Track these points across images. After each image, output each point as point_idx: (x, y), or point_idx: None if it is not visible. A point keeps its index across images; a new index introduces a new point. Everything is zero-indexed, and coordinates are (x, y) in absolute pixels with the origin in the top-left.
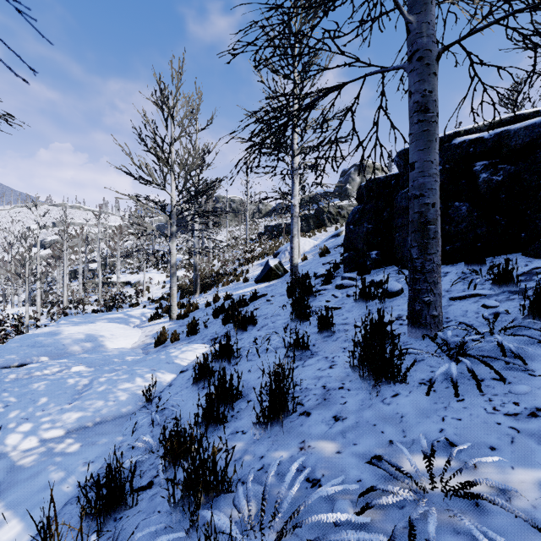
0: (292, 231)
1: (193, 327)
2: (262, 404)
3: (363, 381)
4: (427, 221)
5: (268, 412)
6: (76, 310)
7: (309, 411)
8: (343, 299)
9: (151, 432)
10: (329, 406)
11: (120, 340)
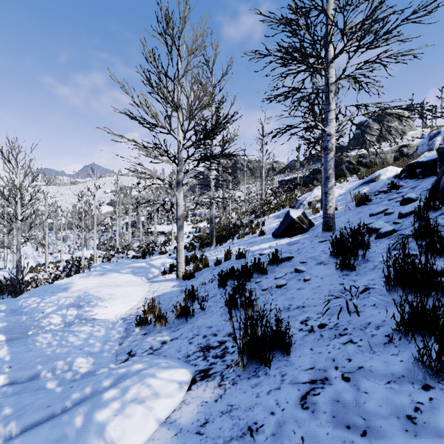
0: (326, 170)
1: (185, 308)
2: None
3: None
4: None
5: None
6: (123, 254)
7: None
8: None
9: None
10: None
11: (115, 304)
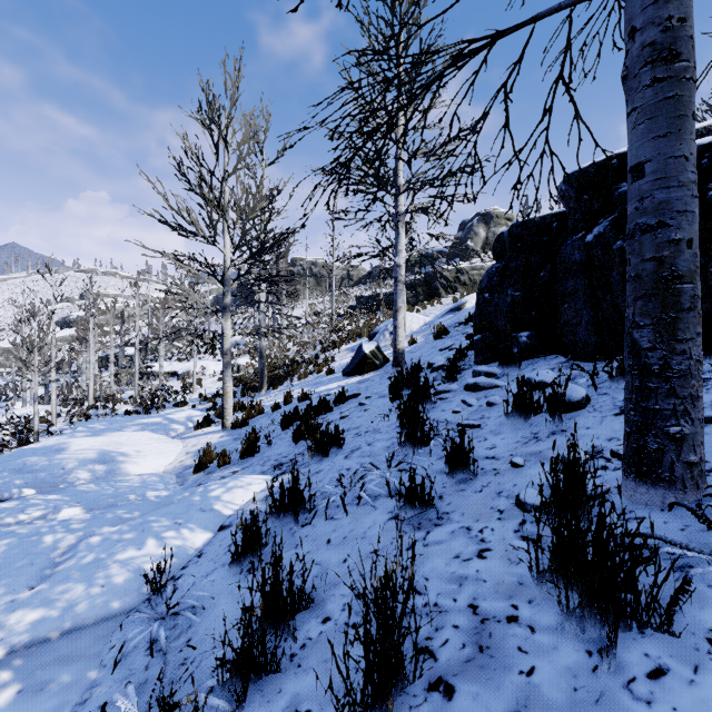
0: (396, 302)
1: (251, 444)
2: (348, 677)
3: (566, 618)
4: (674, 277)
5: (361, 692)
6: (104, 410)
7: (450, 680)
8: (482, 410)
9: (146, 669)
10: (493, 673)
11: (149, 459)
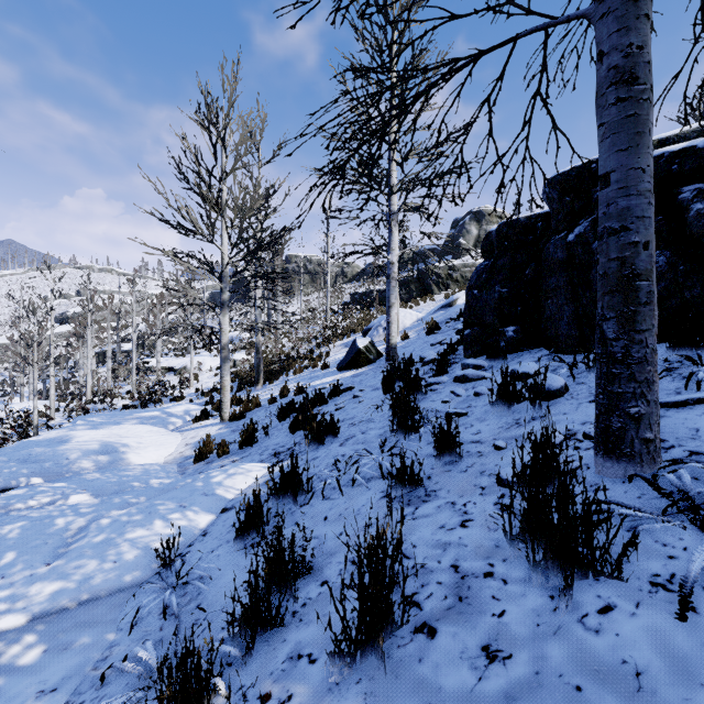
0: (389, 298)
1: (249, 435)
2: (345, 618)
3: (533, 569)
4: (635, 274)
5: (356, 631)
6: (102, 405)
7: (433, 624)
8: (469, 399)
9: (160, 630)
10: (470, 617)
11: (149, 450)
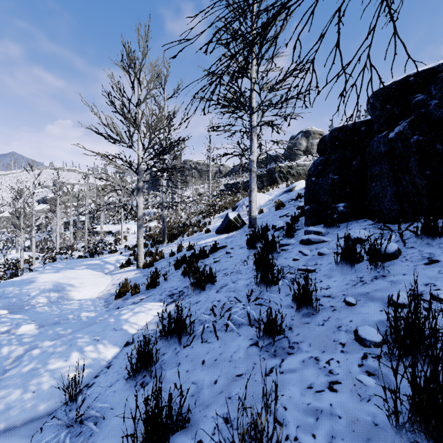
0: (251, 185)
1: (153, 280)
2: None
3: None
4: None
5: None
6: (66, 255)
7: None
8: (315, 258)
9: None
10: None
11: (87, 289)
